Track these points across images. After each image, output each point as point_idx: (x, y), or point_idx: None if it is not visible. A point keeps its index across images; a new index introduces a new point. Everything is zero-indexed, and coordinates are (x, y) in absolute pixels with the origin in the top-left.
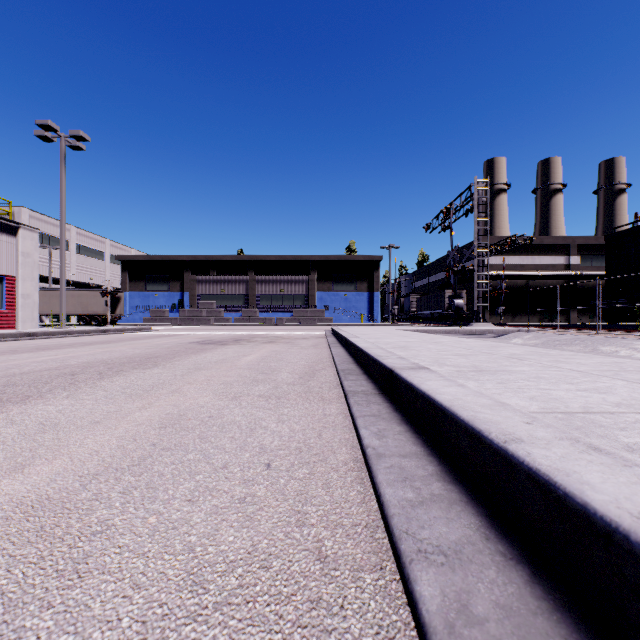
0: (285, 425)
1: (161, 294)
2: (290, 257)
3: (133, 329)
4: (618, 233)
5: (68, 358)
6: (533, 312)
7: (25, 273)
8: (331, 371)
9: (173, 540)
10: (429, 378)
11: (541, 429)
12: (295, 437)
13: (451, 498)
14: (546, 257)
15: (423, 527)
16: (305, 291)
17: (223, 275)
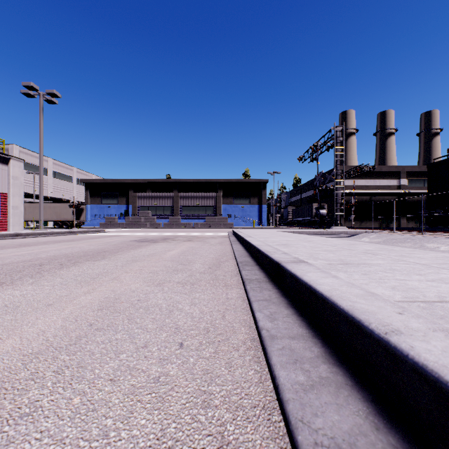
0: (196, 307)
1: (112, 206)
2: (203, 180)
3: (91, 231)
4: (436, 163)
5: (40, 252)
6: (375, 219)
7: (14, 191)
8: (232, 262)
9: (91, 424)
10: (309, 270)
11: (413, 319)
12: (204, 318)
13: (337, 381)
14: (384, 180)
15: (316, 414)
16: (214, 204)
17: (156, 193)
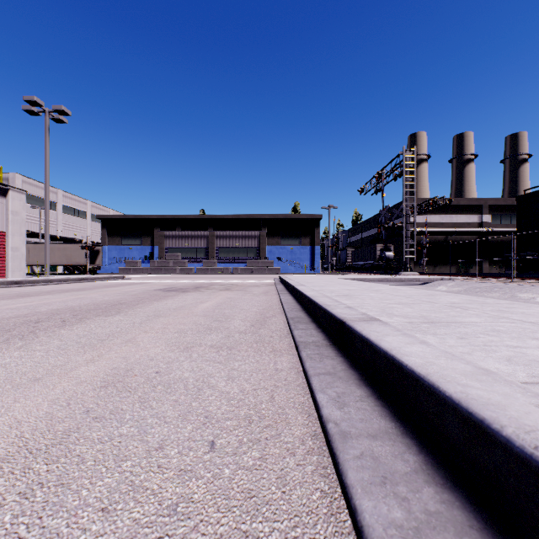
0: (235, 383)
1: (135, 247)
2: (244, 216)
3: (108, 277)
4: (528, 194)
5: (41, 305)
6: (451, 263)
7: (14, 229)
8: (281, 318)
9: None
10: (386, 332)
11: None
12: (245, 400)
13: (456, 521)
14: (462, 216)
15: None
16: (257, 245)
17: (187, 231)
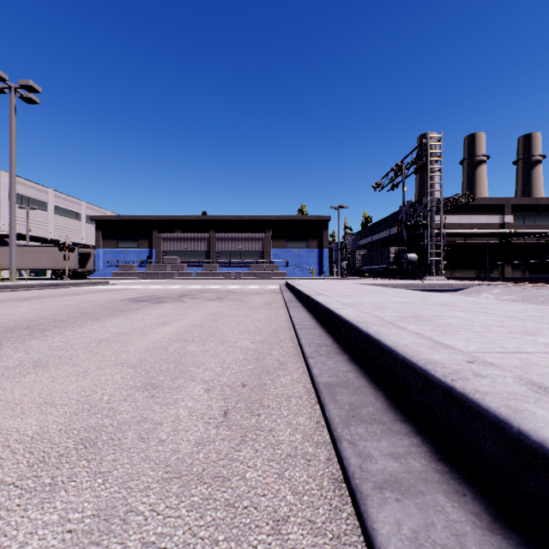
0: None
1: (131, 251)
2: (248, 217)
3: (88, 283)
4: None
5: None
6: (470, 267)
7: None
8: (298, 376)
9: None
10: None
11: None
12: None
13: None
14: (482, 216)
15: None
16: (261, 248)
17: (186, 233)
